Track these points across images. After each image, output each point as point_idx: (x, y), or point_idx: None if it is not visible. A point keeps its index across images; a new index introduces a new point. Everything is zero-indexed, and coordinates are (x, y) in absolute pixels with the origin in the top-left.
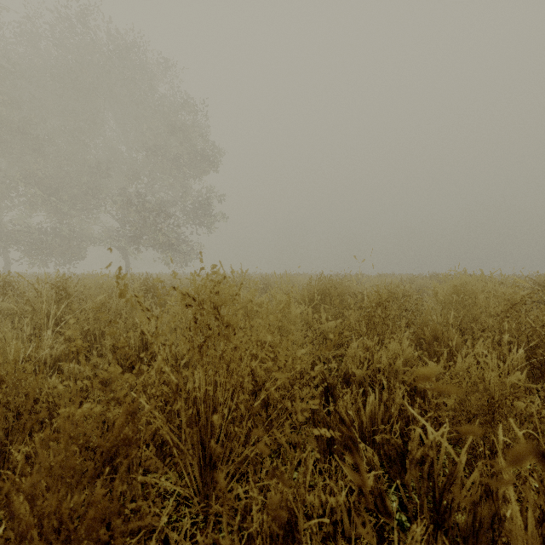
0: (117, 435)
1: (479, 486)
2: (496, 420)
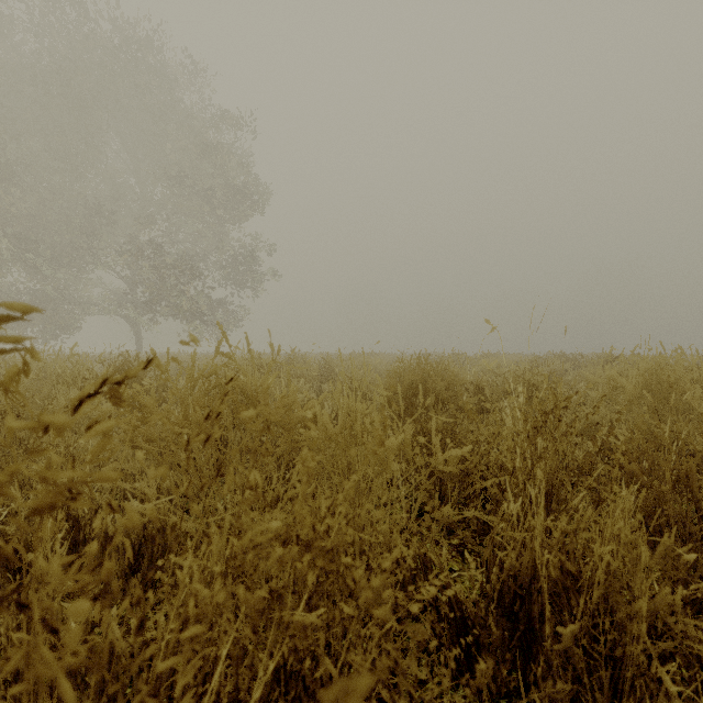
0: None
1: None
2: None
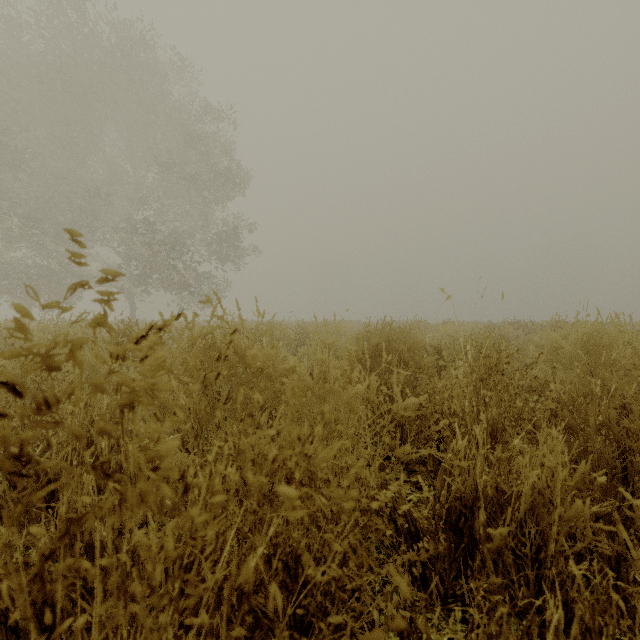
0: None
1: None
2: None
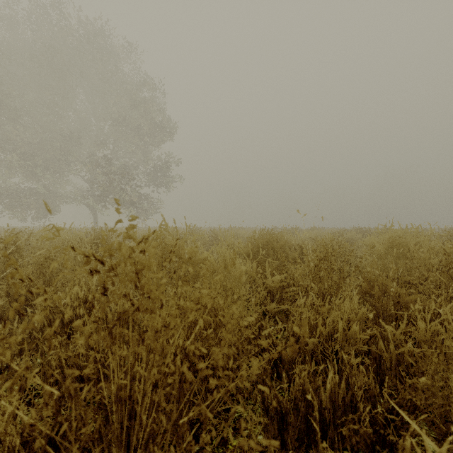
0: None
1: None
2: None
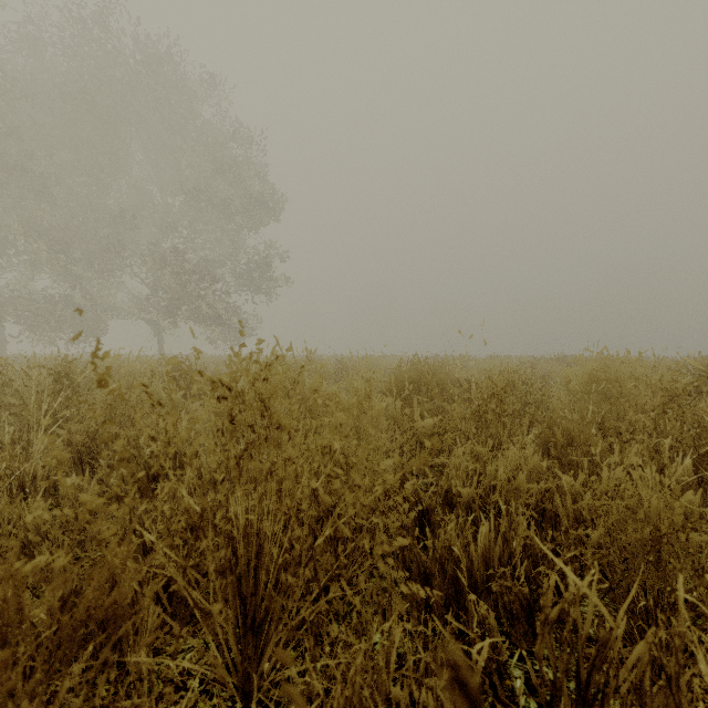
0: (92, 603)
1: (649, 667)
2: (663, 561)
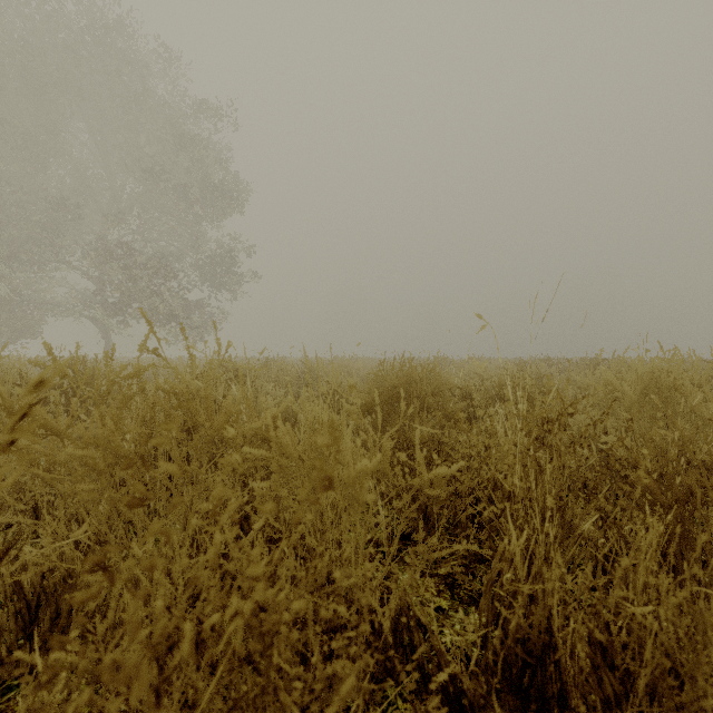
0: None
1: None
2: None
